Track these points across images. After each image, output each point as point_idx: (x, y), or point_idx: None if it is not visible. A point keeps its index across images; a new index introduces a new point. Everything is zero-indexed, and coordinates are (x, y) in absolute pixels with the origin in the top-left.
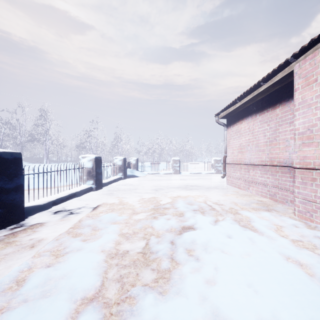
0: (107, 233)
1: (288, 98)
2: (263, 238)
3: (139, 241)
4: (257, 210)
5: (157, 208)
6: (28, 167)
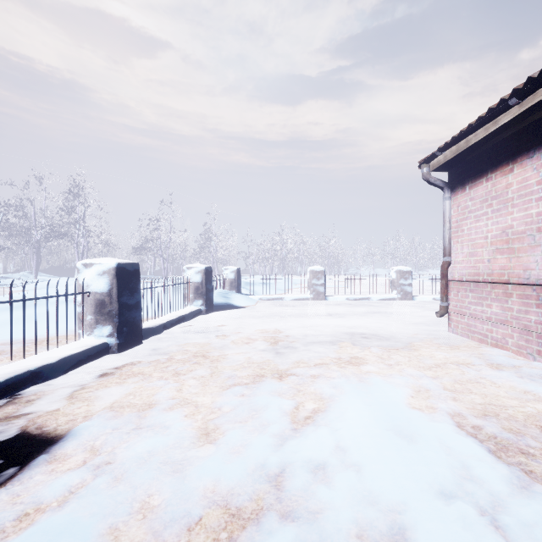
0: None
1: None
2: None
3: None
4: None
5: (281, 470)
6: None
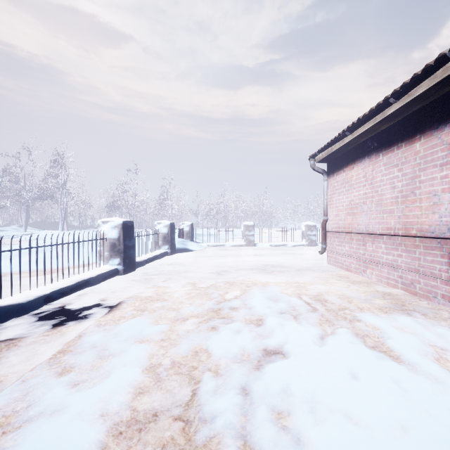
0: (122, 367)
1: (437, 124)
2: (421, 382)
3: (181, 387)
4: (388, 312)
5: (219, 309)
6: (0, 239)
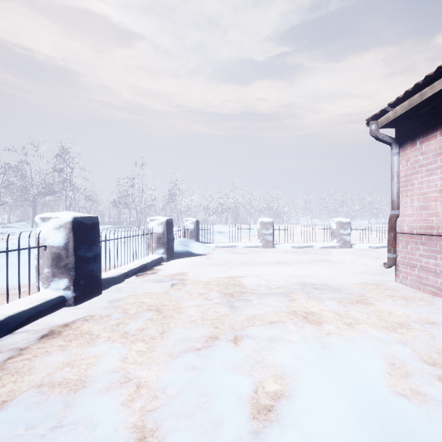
0: None
1: None
2: None
3: None
4: None
5: None
6: None
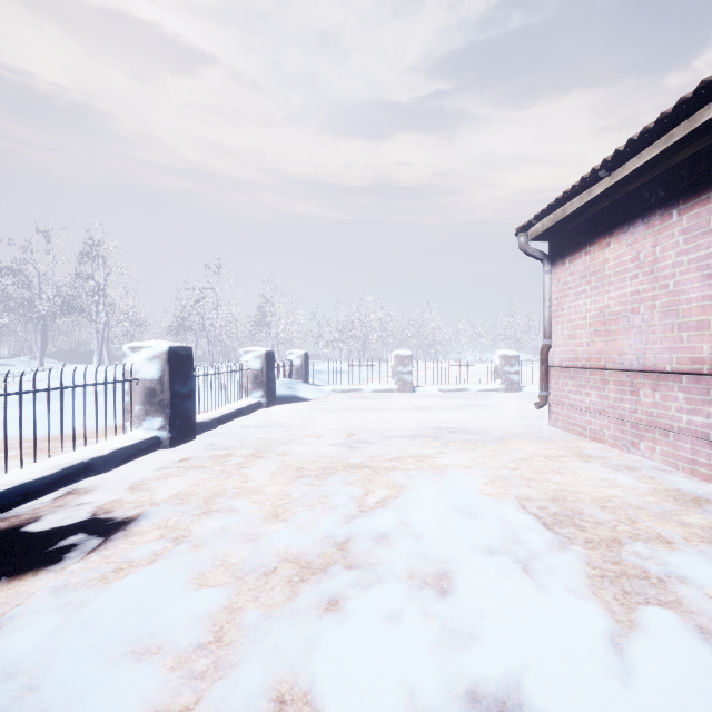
0: None
1: None
2: None
3: None
4: None
5: (348, 538)
6: None
